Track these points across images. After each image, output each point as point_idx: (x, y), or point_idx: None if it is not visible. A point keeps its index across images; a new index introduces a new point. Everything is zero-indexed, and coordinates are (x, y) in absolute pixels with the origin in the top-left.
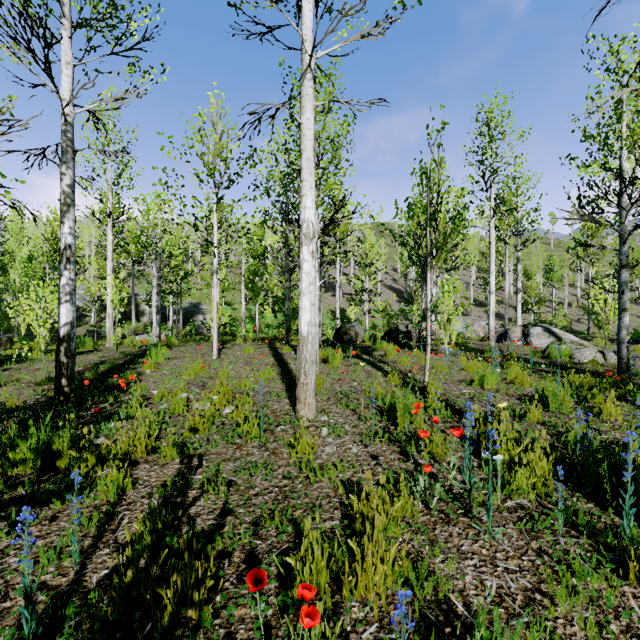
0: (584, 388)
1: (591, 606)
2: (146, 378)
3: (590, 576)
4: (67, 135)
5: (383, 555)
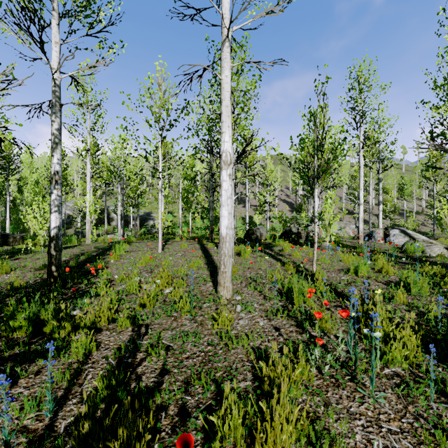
0: (437, 277)
1: None
2: (111, 266)
3: None
4: (56, 93)
5: (288, 416)
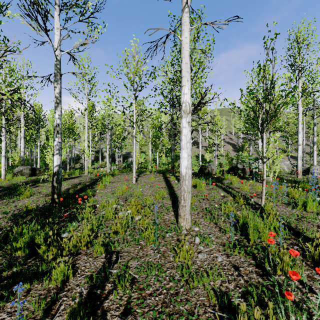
0: None
1: None
2: (98, 194)
3: None
4: (57, 66)
5: None
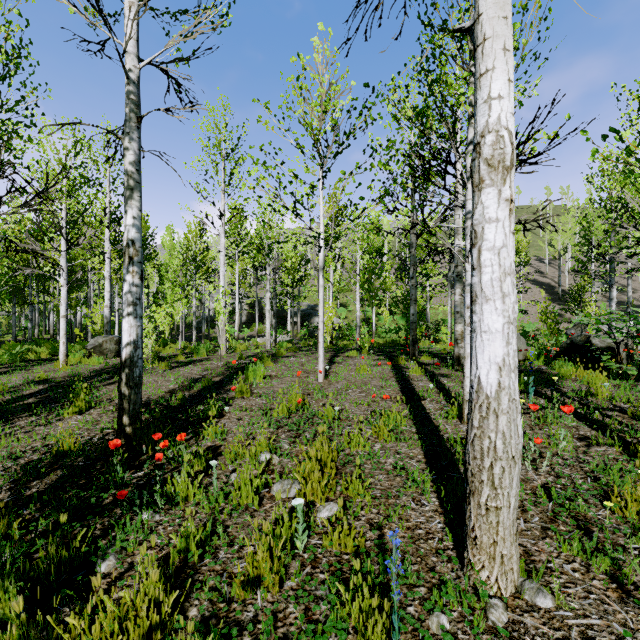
0: None
1: None
2: (232, 410)
3: None
4: (130, 97)
5: None
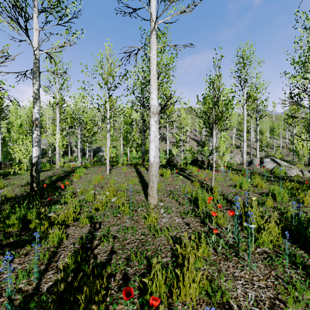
0: (294, 189)
1: (307, 308)
2: (74, 183)
3: (305, 292)
4: (36, 64)
5: (194, 278)
